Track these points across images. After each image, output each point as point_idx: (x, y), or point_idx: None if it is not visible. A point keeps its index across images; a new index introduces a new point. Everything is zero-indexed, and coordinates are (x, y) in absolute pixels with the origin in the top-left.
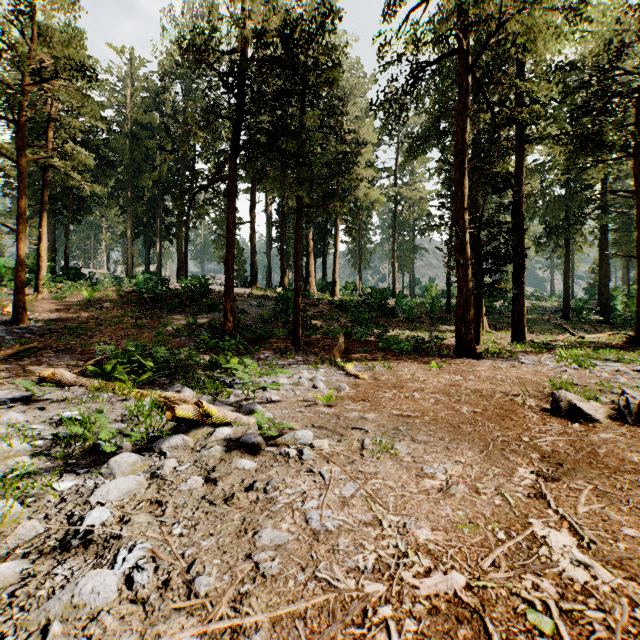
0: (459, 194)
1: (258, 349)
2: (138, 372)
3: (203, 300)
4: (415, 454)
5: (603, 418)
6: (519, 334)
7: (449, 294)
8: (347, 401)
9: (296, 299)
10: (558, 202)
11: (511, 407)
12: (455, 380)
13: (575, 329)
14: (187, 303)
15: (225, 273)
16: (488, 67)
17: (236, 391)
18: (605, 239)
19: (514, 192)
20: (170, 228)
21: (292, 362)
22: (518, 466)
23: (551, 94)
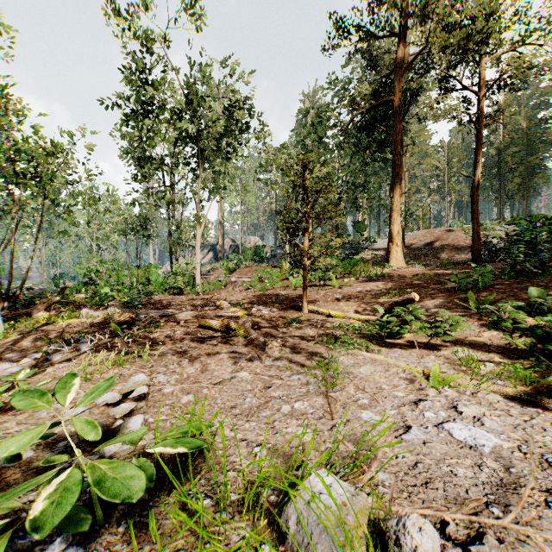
0: None
1: None
2: None
3: None
4: None
5: None
6: None
7: None
8: None
9: None
10: None
11: None
12: None
13: None
14: None
15: (500, 218)
16: None
17: None
18: None
19: None
20: None
21: None
22: None
23: None
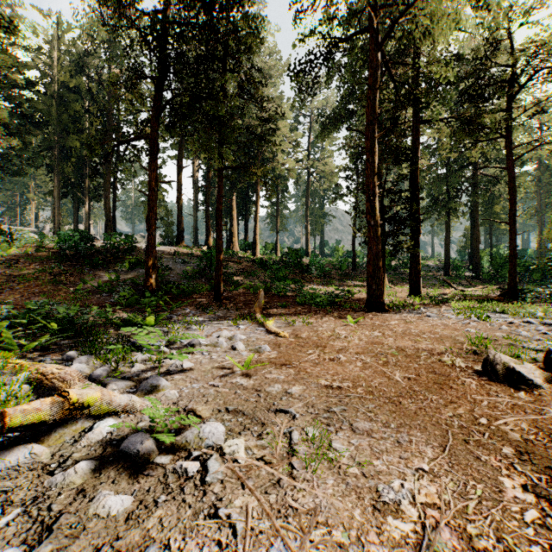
0: (370, 161)
1: (179, 305)
2: (39, 334)
3: (127, 257)
4: (361, 458)
5: (541, 382)
6: (415, 288)
7: (354, 254)
8: (268, 367)
9: (218, 256)
10: (441, 178)
11: (443, 370)
12: (375, 336)
13: (455, 284)
14: (111, 260)
15: (147, 230)
16: (390, 55)
17: (143, 357)
18: (476, 210)
19: (411, 165)
20: (98, 188)
21: (213, 318)
22: (498, 473)
23: (447, 76)
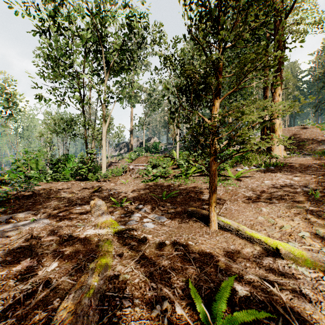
0: None
1: None
2: None
3: None
4: None
5: None
6: None
7: None
8: None
9: None
10: None
11: None
12: None
13: None
14: None
15: None
16: None
17: None
18: None
19: None
20: None
21: None
22: None
23: None
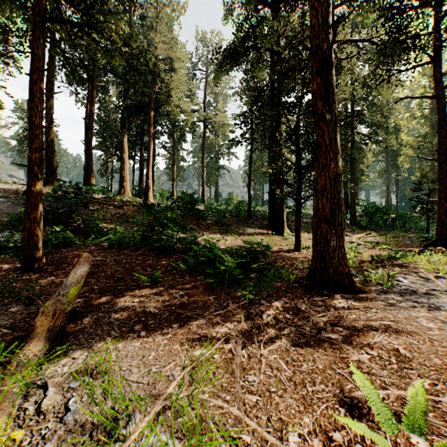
0: None
1: None
2: None
3: None
4: None
5: None
6: None
7: (250, 201)
8: None
9: (29, 183)
10: None
11: None
12: None
13: None
14: None
15: None
16: None
17: None
18: (353, 164)
19: None
20: None
21: None
22: None
23: None
